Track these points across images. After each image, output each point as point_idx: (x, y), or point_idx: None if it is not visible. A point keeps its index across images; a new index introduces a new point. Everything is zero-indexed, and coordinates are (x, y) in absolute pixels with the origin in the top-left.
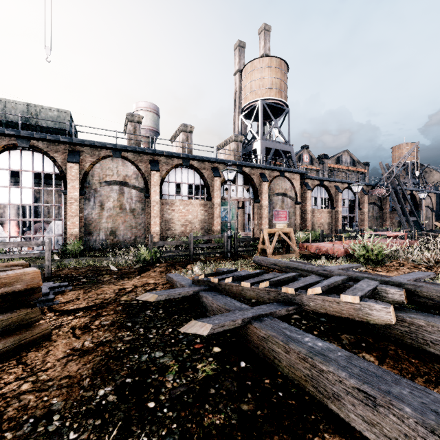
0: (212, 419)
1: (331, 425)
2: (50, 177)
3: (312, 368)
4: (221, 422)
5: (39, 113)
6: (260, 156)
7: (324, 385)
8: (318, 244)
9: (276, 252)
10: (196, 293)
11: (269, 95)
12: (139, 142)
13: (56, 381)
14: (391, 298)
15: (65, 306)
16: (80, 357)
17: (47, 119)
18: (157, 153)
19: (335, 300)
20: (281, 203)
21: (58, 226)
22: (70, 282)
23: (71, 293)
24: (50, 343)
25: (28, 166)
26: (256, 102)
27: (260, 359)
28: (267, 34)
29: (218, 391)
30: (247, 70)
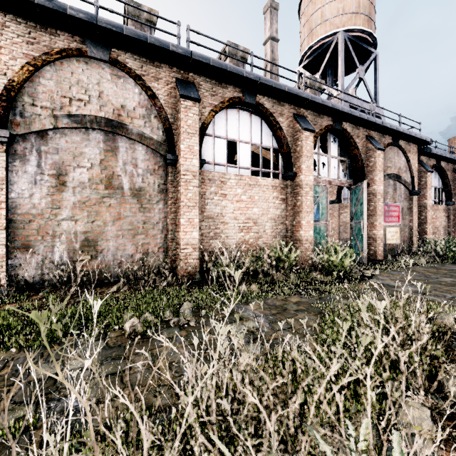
0: None
1: None
2: None
3: None
4: None
5: None
6: None
7: None
8: None
9: None
10: None
11: (353, 24)
12: None
13: None
14: None
15: None
16: None
17: None
18: (194, 59)
19: None
20: (392, 191)
21: None
22: None
23: None
24: None
25: None
26: (332, 36)
27: None
28: None
29: None
30: None
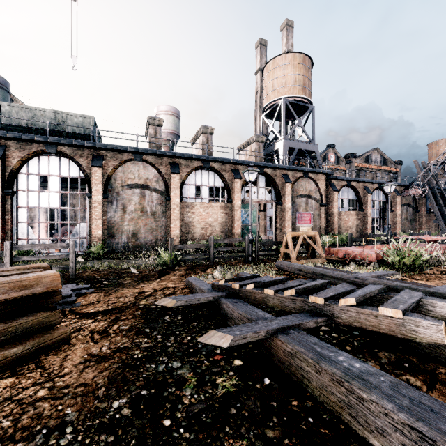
0: (232, 445)
1: None
2: (76, 182)
3: (349, 394)
4: None
5: (65, 120)
6: (282, 156)
7: (365, 415)
8: (346, 248)
9: (300, 257)
10: (216, 299)
11: (292, 92)
12: (159, 145)
13: (72, 388)
14: (439, 312)
15: (86, 308)
16: (96, 363)
17: (73, 125)
18: (177, 156)
19: (372, 313)
20: (305, 205)
21: (83, 229)
22: (92, 284)
23: (92, 295)
24: (69, 347)
25: (55, 171)
26: (278, 100)
27: (286, 376)
28: (289, 29)
29: (240, 411)
30: (269, 68)
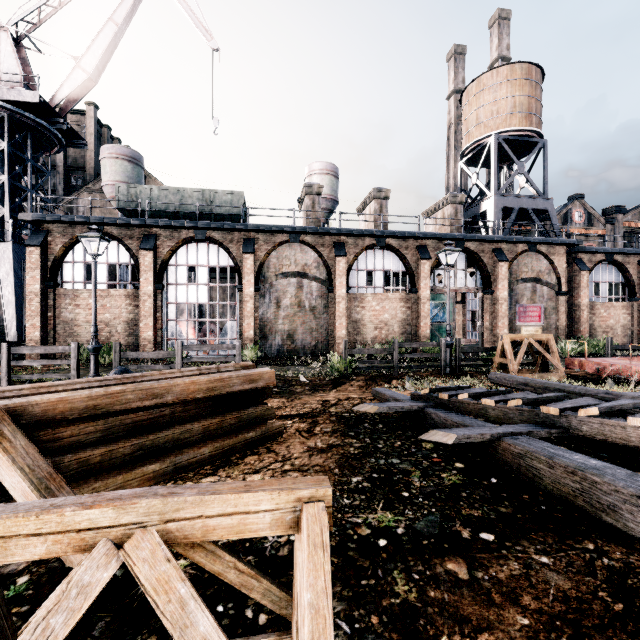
0: (469, 512)
1: (605, 536)
2: (215, 270)
3: (582, 481)
4: (479, 515)
5: (213, 199)
6: (492, 222)
7: (598, 497)
8: (601, 360)
9: (523, 370)
10: (421, 409)
11: (508, 124)
12: (318, 220)
13: (310, 467)
14: None
15: (278, 411)
16: (319, 453)
17: (223, 206)
18: (343, 233)
19: (619, 424)
20: (531, 293)
21: (233, 328)
22: None
23: (275, 400)
24: (285, 440)
25: (204, 260)
26: (486, 138)
27: (515, 479)
28: (503, 24)
29: (471, 495)
30: (471, 92)
